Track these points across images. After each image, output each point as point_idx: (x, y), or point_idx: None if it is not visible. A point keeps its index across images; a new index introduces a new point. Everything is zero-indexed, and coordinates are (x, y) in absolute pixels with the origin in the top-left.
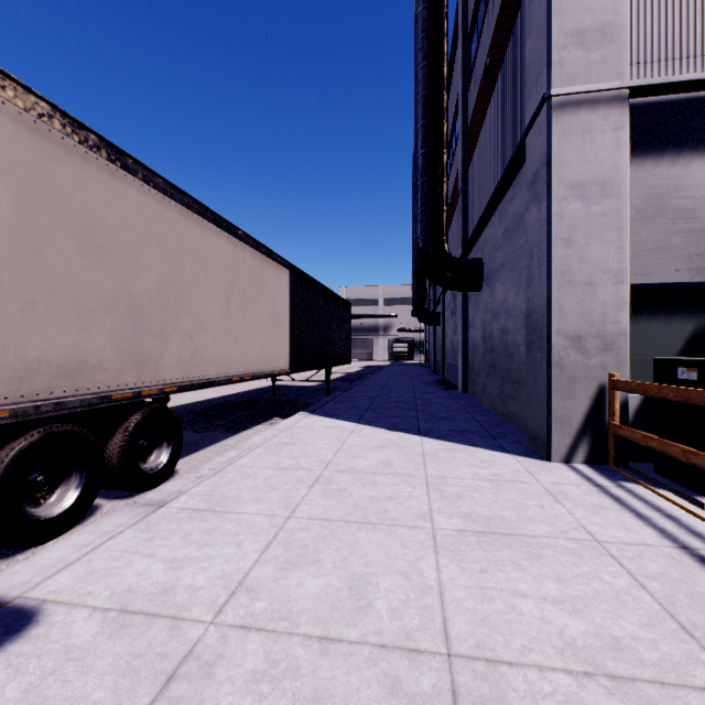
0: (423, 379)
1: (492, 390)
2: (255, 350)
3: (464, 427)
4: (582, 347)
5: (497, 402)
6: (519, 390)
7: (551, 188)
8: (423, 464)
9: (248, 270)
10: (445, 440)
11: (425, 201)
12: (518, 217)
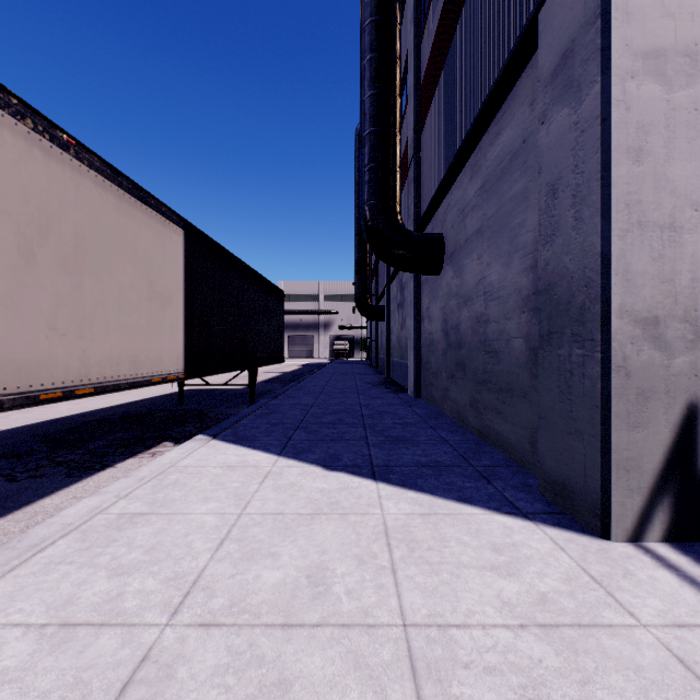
0: (367, 379)
1: (460, 397)
2: (106, 345)
3: (435, 457)
4: (660, 338)
5: (468, 414)
6: (511, 402)
7: (609, 57)
8: (391, 570)
9: (88, 208)
10: (415, 488)
11: (374, 156)
12: (509, 156)
